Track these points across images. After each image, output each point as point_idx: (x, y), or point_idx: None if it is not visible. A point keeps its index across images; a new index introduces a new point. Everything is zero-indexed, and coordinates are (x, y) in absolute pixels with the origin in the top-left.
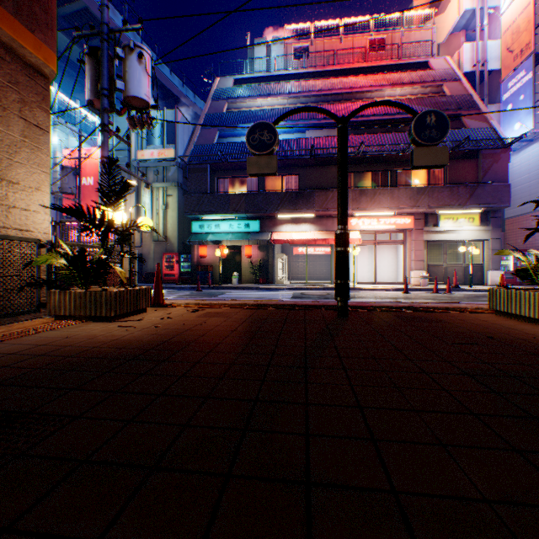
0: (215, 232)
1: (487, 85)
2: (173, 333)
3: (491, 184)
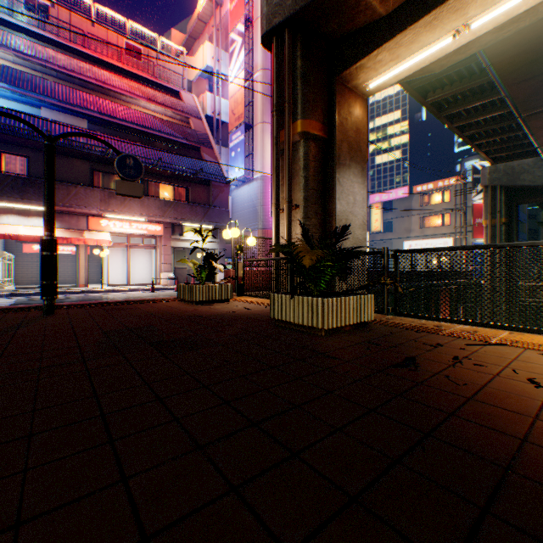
0: None
1: (223, 131)
2: None
3: (219, 208)
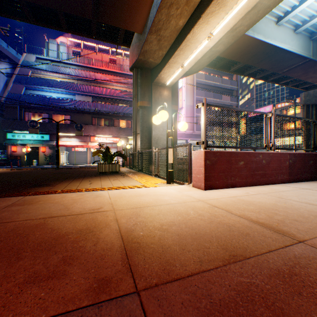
0: (23, 139)
1: None
2: (5, 172)
3: None
